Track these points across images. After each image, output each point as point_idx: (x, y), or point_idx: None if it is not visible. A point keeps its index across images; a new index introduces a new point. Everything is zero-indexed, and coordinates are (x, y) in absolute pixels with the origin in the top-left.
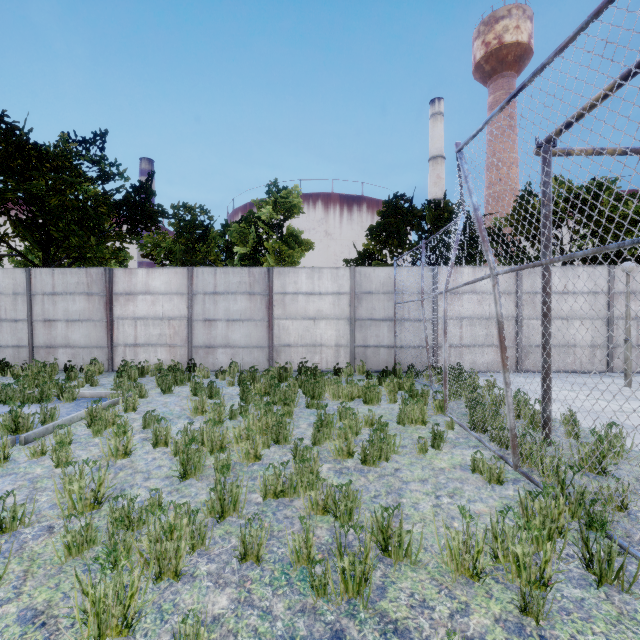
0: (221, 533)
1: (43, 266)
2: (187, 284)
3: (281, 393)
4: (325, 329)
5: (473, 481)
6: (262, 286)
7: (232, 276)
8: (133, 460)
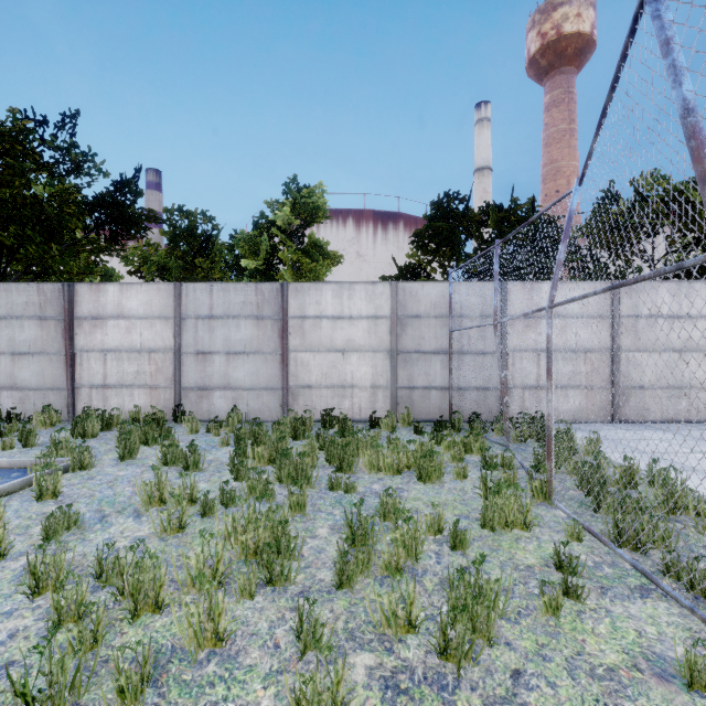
0: None
1: None
2: (173, 305)
3: (290, 465)
4: (357, 365)
5: None
6: (273, 307)
7: (233, 294)
8: None
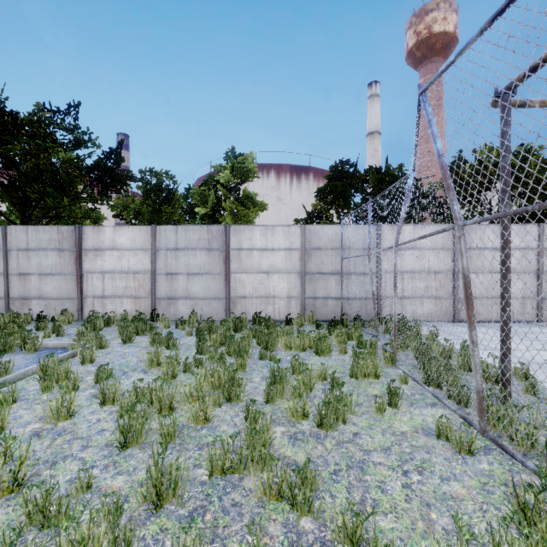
0: (155, 530)
1: (21, 225)
2: (151, 241)
3: (235, 344)
4: (278, 282)
5: (440, 450)
6: (220, 242)
7: (192, 233)
8: (76, 422)
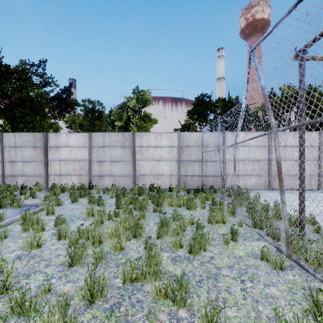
0: (89, 317)
1: (11, 132)
2: (88, 141)
3: (139, 203)
4: (164, 166)
5: (263, 267)
6: (129, 142)
7: (113, 137)
8: (42, 250)
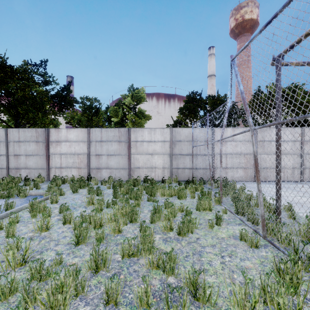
0: (95, 282)
1: (15, 127)
2: (87, 136)
3: (134, 193)
4: (157, 159)
5: (241, 246)
6: (125, 137)
7: (110, 132)
8: (51, 232)
